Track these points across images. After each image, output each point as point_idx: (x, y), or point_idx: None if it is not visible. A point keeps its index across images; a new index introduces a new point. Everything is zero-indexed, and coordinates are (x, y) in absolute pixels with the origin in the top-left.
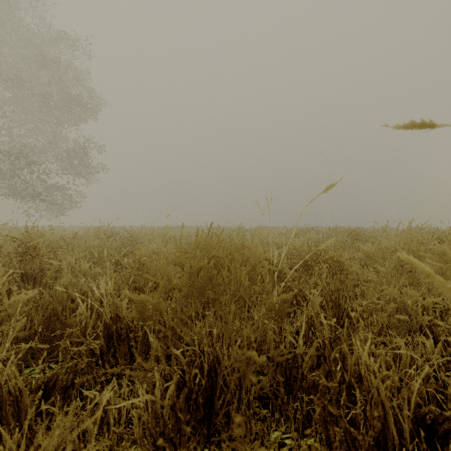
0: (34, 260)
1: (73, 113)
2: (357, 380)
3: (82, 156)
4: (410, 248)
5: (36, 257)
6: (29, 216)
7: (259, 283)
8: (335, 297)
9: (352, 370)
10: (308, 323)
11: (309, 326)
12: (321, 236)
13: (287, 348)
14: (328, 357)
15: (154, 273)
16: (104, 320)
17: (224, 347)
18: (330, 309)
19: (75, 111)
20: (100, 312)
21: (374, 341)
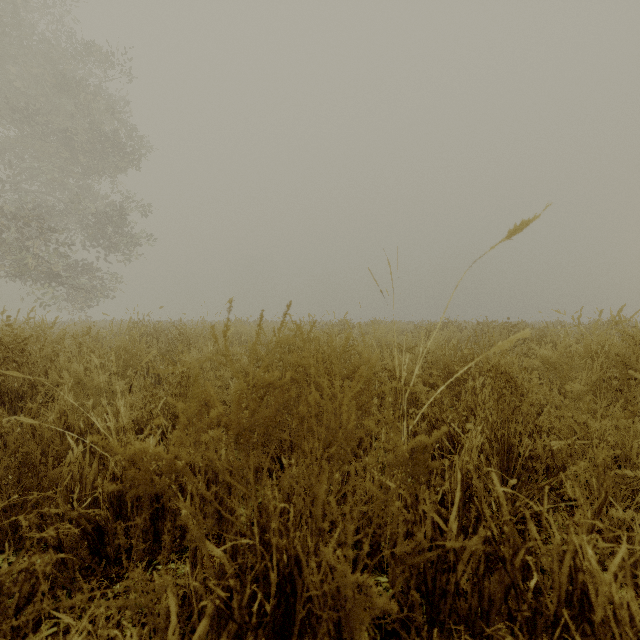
0: (21, 370)
1: (106, 158)
2: (573, 614)
3: (118, 220)
4: (620, 352)
5: (25, 365)
6: (44, 306)
7: (374, 408)
8: (503, 433)
9: (563, 592)
10: (462, 485)
11: (464, 489)
12: (466, 334)
13: (428, 534)
14: (509, 560)
15: (207, 390)
16: (112, 472)
17: (308, 542)
18: (495, 455)
19: (108, 156)
20: (105, 459)
21: (591, 524)
